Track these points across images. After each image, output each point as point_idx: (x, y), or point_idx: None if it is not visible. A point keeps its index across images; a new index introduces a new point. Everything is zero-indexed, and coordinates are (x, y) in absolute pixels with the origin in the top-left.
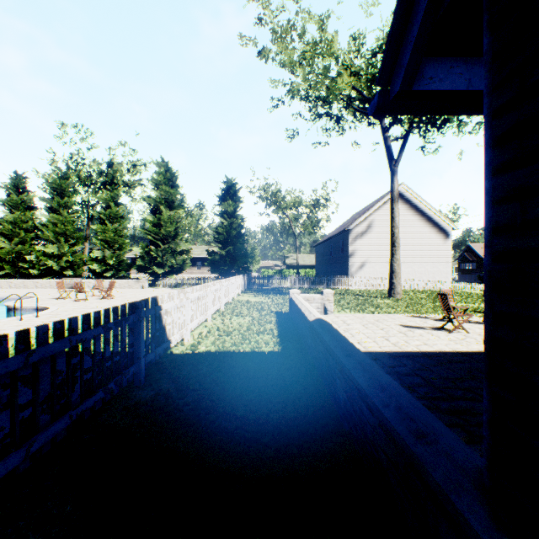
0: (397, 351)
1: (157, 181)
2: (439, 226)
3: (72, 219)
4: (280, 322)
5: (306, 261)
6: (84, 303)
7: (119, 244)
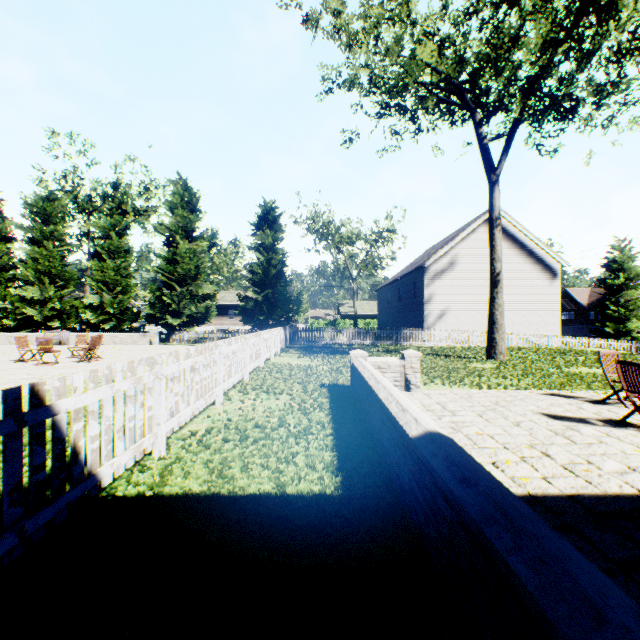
0: (592, 495)
1: (171, 203)
2: (543, 263)
3: (62, 254)
4: (335, 407)
5: (365, 309)
6: (48, 369)
7: (122, 287)
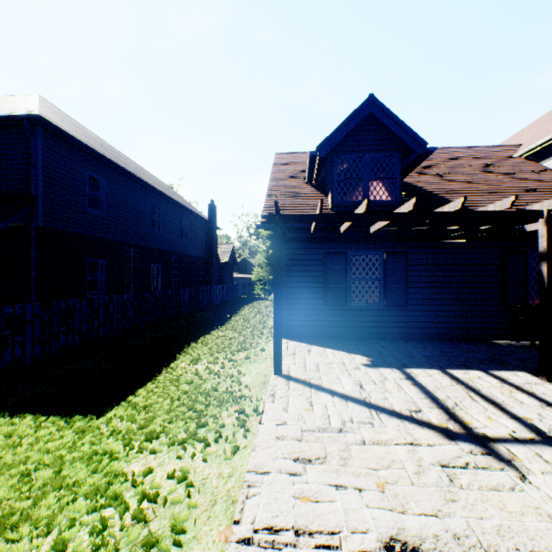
0: None
1: None
2: None
3: None
4: None
5: None
6: None
7: None
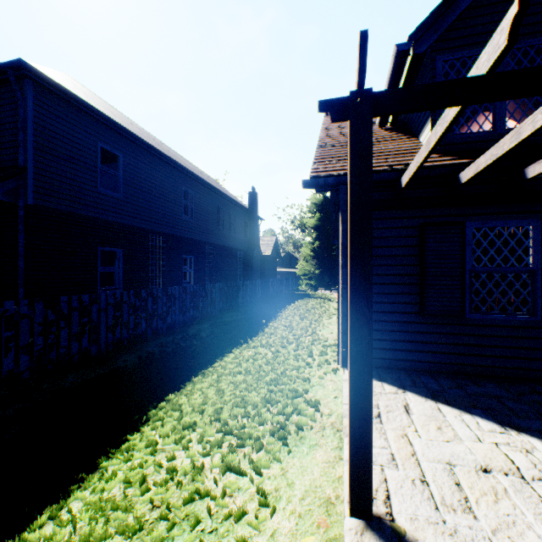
0: None
1: None
2: None
3: None
4: None
5: None
6: None
7: None
